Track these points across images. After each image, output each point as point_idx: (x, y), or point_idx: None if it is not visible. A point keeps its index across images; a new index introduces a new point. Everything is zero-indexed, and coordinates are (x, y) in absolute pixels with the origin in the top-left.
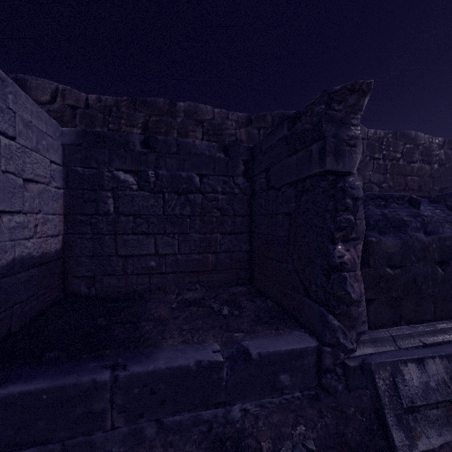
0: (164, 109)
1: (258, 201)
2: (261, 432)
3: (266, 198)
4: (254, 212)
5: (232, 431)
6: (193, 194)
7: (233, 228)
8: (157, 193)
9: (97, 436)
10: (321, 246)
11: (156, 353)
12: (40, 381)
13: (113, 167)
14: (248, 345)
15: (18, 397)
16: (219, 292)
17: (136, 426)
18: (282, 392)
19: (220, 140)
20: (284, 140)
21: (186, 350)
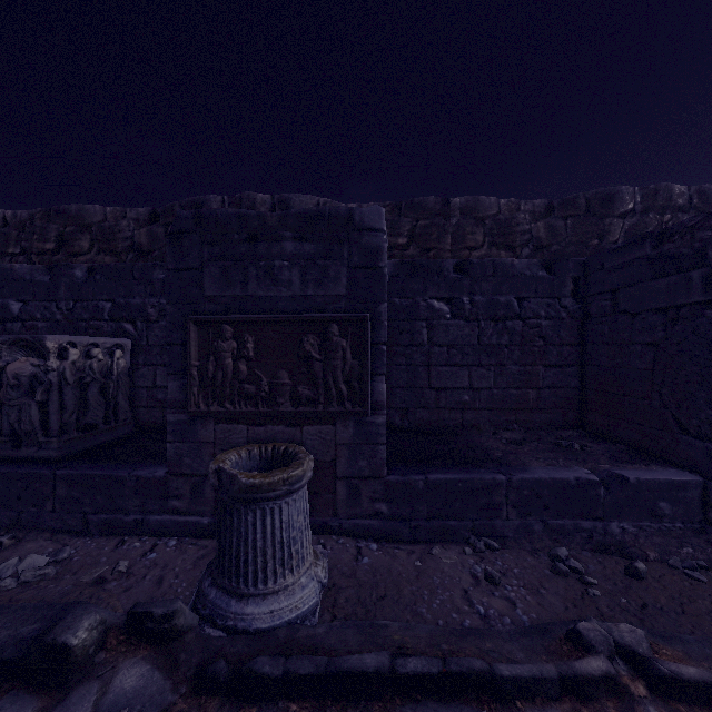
0: (436, 209)
1: (595, 327)
2: (644, 547)
3: (612, 324)
4: (588, 340)
5: (613, 542)
6: (511, 321)
7: (558, 360)
8: (472, 321)
9: (496, 523)
10: (706, 379)
11: (530, 469)
12: (451, 474)
13: (427, 296)
14: (620, 472)
15: (442, 482)
16: (541, 435)
17: (525, 522)
18: (660, 520)
19: (508, 241)
20: (646, 260)
21: (558, 470)
